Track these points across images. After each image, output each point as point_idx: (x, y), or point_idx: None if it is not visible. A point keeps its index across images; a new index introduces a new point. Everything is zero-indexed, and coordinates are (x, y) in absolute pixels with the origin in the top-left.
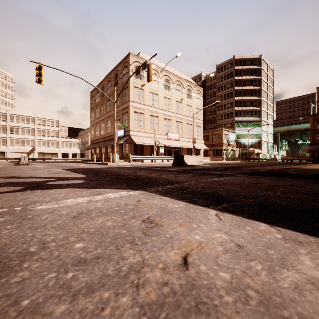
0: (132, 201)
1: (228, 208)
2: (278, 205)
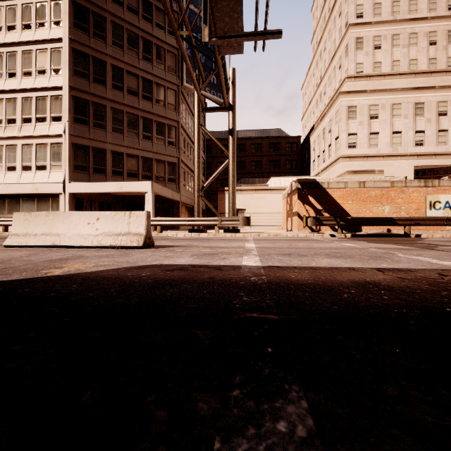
0: (408, 262)
1: (366, 270)
2: (359, 280)
